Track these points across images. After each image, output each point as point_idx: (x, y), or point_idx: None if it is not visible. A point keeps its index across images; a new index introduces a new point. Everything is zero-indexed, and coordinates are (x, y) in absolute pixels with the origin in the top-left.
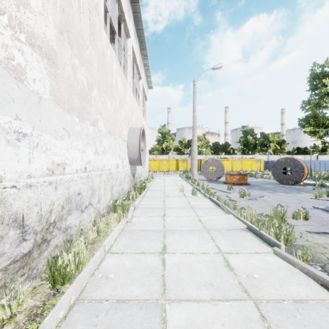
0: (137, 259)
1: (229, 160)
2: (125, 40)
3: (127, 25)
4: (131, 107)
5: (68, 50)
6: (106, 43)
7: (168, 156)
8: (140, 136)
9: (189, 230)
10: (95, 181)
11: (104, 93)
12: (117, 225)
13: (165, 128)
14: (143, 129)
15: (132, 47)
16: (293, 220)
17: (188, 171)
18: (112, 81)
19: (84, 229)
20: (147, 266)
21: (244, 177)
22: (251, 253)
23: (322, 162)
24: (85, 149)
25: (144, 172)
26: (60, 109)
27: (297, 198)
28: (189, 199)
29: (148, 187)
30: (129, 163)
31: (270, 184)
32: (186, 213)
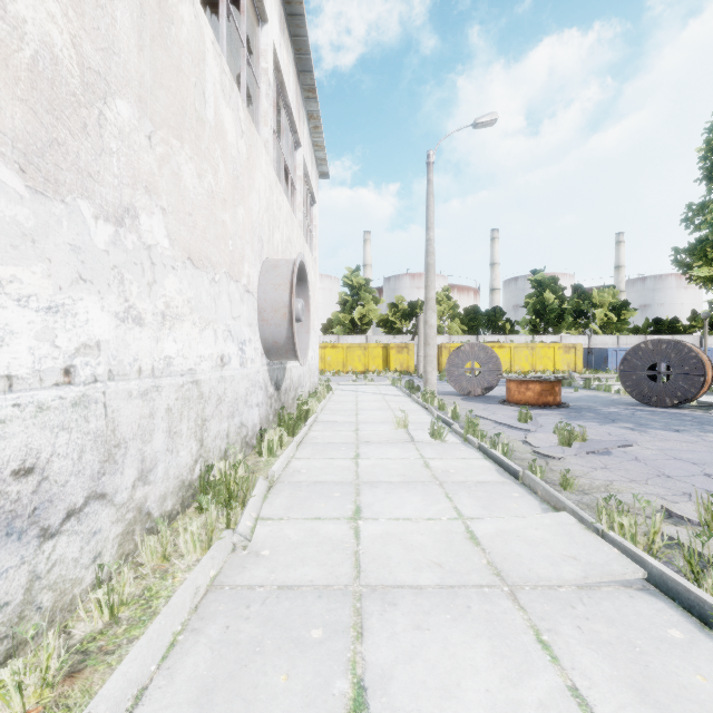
0: None
1: (504, 347)
2: (255, 30)
3: None
4: (272, 206)
5: None
6: None
7: (366, 337)
8: (291, 282)
9: (445, 585)
10: (126, 414)
11: (169, 131)
12: (193, 572)
13: (358, 276)
14: (301, 264)
15: (275, 54)
16: None
17: (412, 373)
18: (202, 110)
19: (18, 628)
20: None
21: (554, 388)
22: None
23: None
24: (67, 300)
25: (307, 376)
26: None
27: None
28: (425, 450)
29: (317, 415)
30: (265, 352)
31: (618, 406)
32: (425, 502)
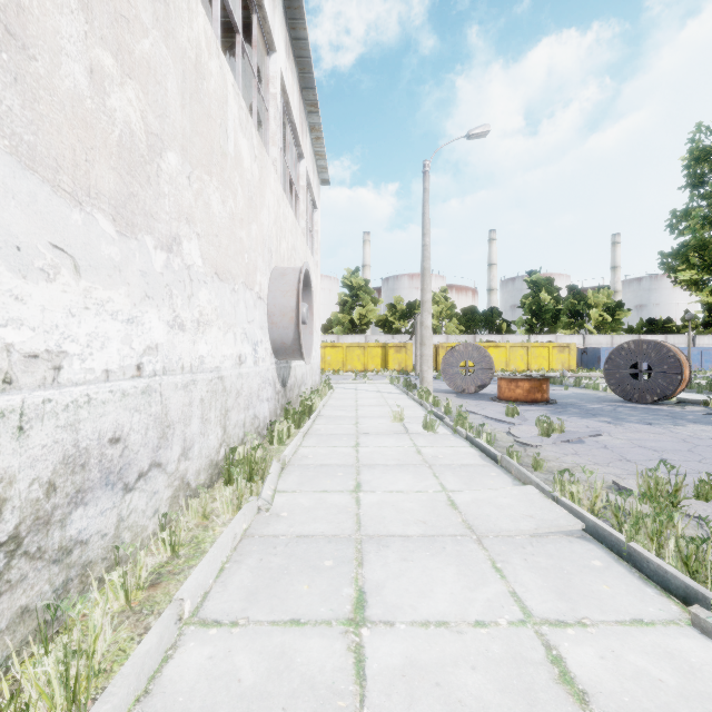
0: (277, 651)
1: (500, 347)
2: (264, 58)
3: (268, 19)
4: (279, 219)
5: (72, 15)
6: (208, 41)
7: (365, 337)
8: (298, 289)
9: (427, 534)
10: (174, 402)
11: (202, 169)
12: (231, 523)
13: (357, 277)
14: (306, 271)
15: (282, 78)
16: (698, 504)
17: (410, 372)
18: (225, 145)
19: (122, 546)
20: (306, 682)
21: (542, 386)
22: (622, 625)
23: (706, 351)
24: (138, 313)
25: (310, 375)
26: (40, 186)
27: (681, 438)
28: (418, 440)
29: (320, 410)
30: (273, 352)
31: (602, 402)
32: (415, 480)
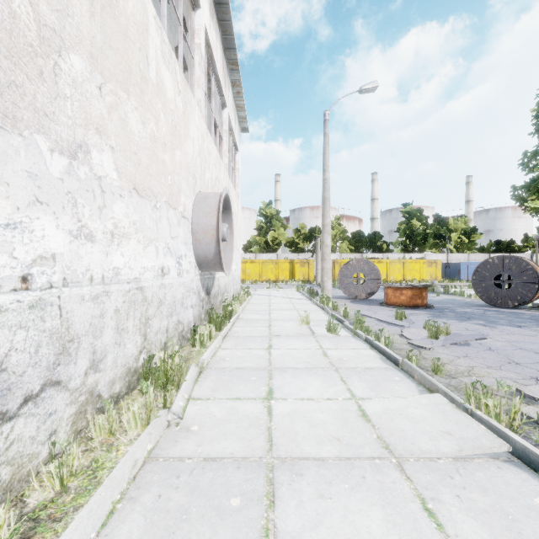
0: None
1: (382, 262)
2: (190, 13)
3: None
4: (203, 151)
5: None
6: None
7: (277, 254)
8: (218, 210)
9: (343, 457)
10: (79, 314)
11: (117, 85)
12: (132, 446)
13: (271, 208)
14: (226, 196)
15: (206, 33)
16: None
17: (312, 282)
18: (145, 70)
19: None
20: None
21: (422, 293)
22: None
23: None
24: (25, 218)
25: (232, 284)
26: None
27: None
28: (323, 342)
29: (239, 314)
30: (198, 265)
31: (471, 307)
32: (324, 385)
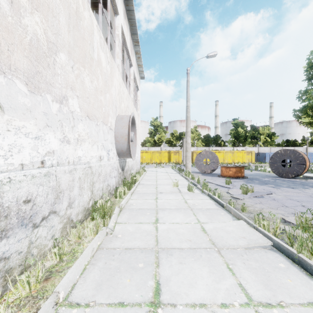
0: None
1: (221, 152)
2: (113, 17)
3: None
4: (120, 92)
5: None
6: (83, 2)
7: (160, 148)
8: (129, 125)
9: (192, 248)
10: (63, 179)
11: (79, 64)
12: (91, 242)
13: (157, 121)
14: (133, 117)
15: (122, 27)
16: None
17: (180, 163)
18: (92, 54)
19: (27, 260)
20: None
21: (241, 170)
22: (303, 306)
23: (312, 154)
24: (42, 134)
25: (135, 165)
26: None
27: (309, 195)
28: (185, 196)
29: (139, 181)
30: (117, 155)
31: (268, 177)
32: (184, 217)
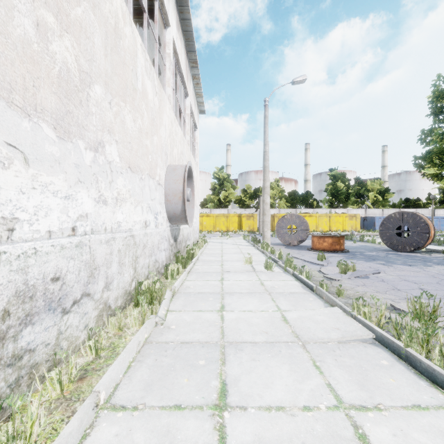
0: (164, 430)
1: (312, 216)
2: (162, 30)
3: (165, 5)
4: (172, 133)
5: None
6: (123, 14)
7: (228, 210)
8: (184, 178)
9: (268, 341)
10: (99, 252)
11: (119, 98)
12: (136, 334)
13: (223, 172)
14: (189, 167)
15: (174, 43)
16: None
17: (256, 232)
18: (135, 84)
19: (58, 353)
20: None
21: (340, 241)
22: (406, 409)
23: (441, 219)
24: (73, 192)
25: (192, 234)
26: None
27: (431, 275)
28: (261, 276)
29: (198, 256)
30: (168, 219)
31: (378, 251)
32: (260, 303)
